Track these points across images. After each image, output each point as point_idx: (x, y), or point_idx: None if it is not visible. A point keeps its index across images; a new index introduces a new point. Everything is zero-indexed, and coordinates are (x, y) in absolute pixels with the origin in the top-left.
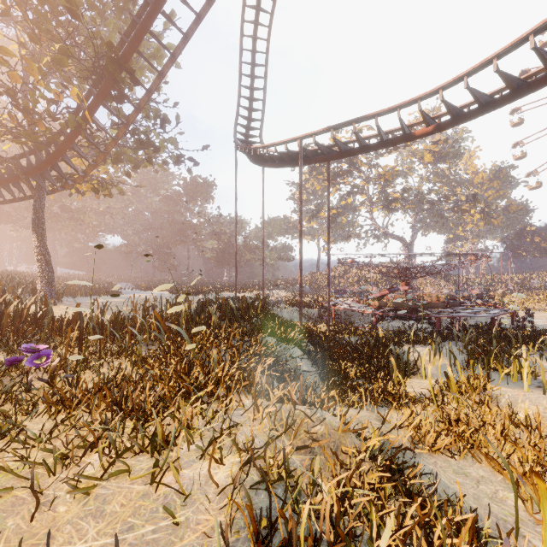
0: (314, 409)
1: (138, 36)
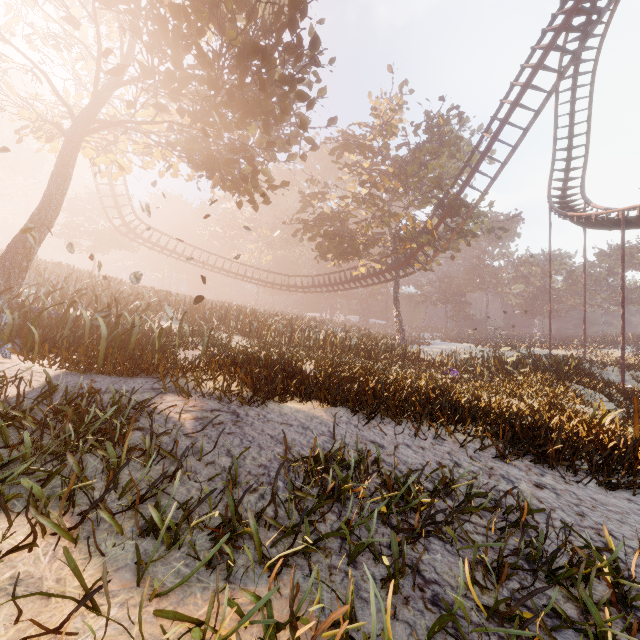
0: (587, 407)
1: (470, 178)
